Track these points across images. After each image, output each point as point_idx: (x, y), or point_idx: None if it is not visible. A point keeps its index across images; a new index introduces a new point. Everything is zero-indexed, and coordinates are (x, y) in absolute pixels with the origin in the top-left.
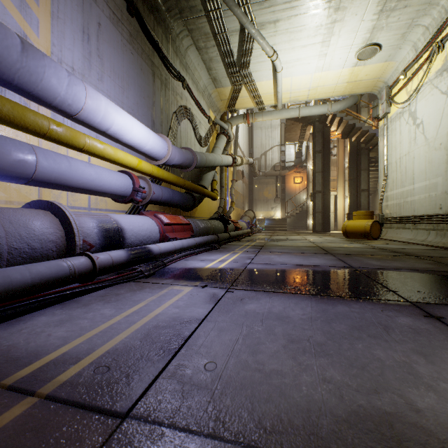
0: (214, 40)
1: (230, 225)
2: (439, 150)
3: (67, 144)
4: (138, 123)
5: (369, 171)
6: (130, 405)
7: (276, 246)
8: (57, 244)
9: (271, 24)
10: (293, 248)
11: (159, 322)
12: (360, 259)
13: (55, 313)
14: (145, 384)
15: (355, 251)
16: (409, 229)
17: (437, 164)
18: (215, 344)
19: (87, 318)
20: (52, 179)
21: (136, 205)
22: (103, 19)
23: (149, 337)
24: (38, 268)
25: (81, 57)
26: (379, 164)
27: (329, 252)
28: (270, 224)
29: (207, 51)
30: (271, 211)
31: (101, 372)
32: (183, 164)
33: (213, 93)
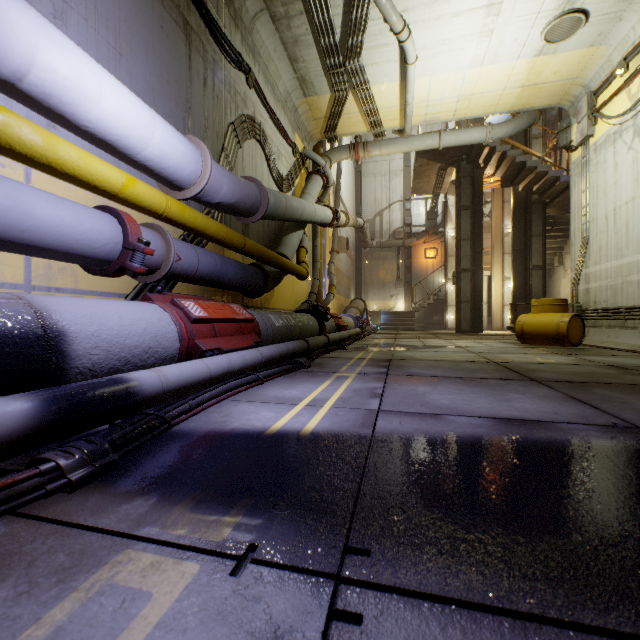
0: (301, 0)
1: (329, 322)
2: None
3: None
4: (119, 86)
5: (545, 238)
6: None
7: (414, 361)
8: None
9: None
10: (450, 366)
11: None
12: (617, 397)
13: None
14: None
15: (577, 374)
16: (634, 330)
17: None
18: None
19: None
20: None
21: (141, 282)
22: None
23: None
24: None
25: None
26: (572, 222)
27: (527, 376)
28: (389, 320)
29: (290, 24)
30: (389, 301)
31: None
32: (239, 204)
33: (300, 106)
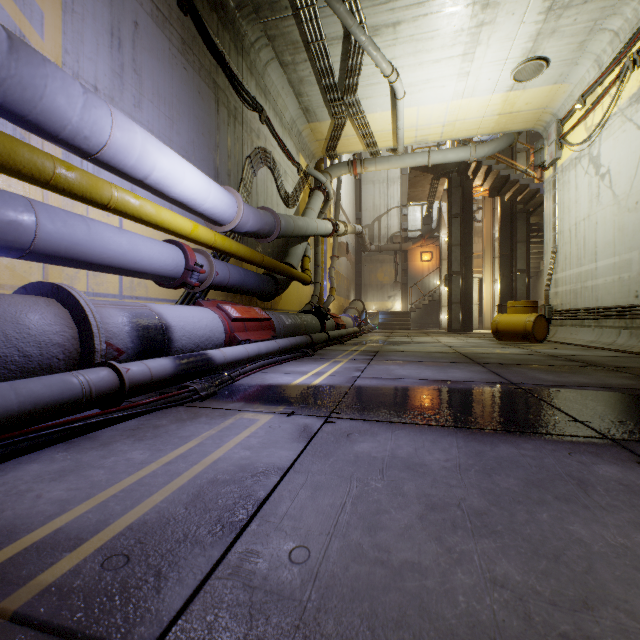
0: (306, 51)
1: (329, 322)
2: (634, 211)
3: (83, 198)
4: (192, 169)
5: (529, 244)
6: (157, 635)
7: (396, 352)
8: (66, 349)
9: (390, 29)
10: (422, 355)
11: (219, 473)
12: (522, 371)
13: (55, 459)
14: (187, 591)
15: (514, 359)
16: (589, 328)
17: (632, 233)
18: (308, 512)
19: (104, 466)
20: (61, 251)
21: (190, 291)
22: (141, 16)
23: (200, 499)
24: (30, 386)
25: (108, 72)
26: (545, 232)
27: (475, 360)
28: (386, 320)
29: (296, 68)
30: (387, 302)
31: (114, 567)
32: (260, 231)
33: (304, 130)
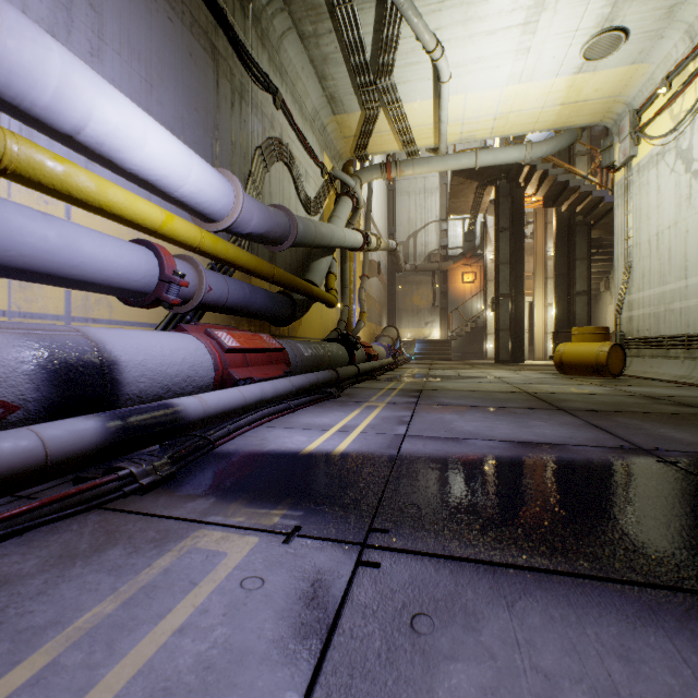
0: (331, 19)
1: (359, 352)
2: None
3: None
4: (160, 130)
5: (589, 262)
6: None
7: (445, 392)
8: None
9: None
10: (481, 396)
11: None
12: (635, 424)
13: None
14: None
15: (606, 403)
16: (676, 359)
17: None
18: None
19: None
20: None
21: (173, 312)
22: None
23: None
24: None
25: None
26: (615, 246)
27: (555, 405)
28: (424, 349)
29: (318, 42)
30: (424, 329)
31: None
32: (269, 234)
33: (329, 124)
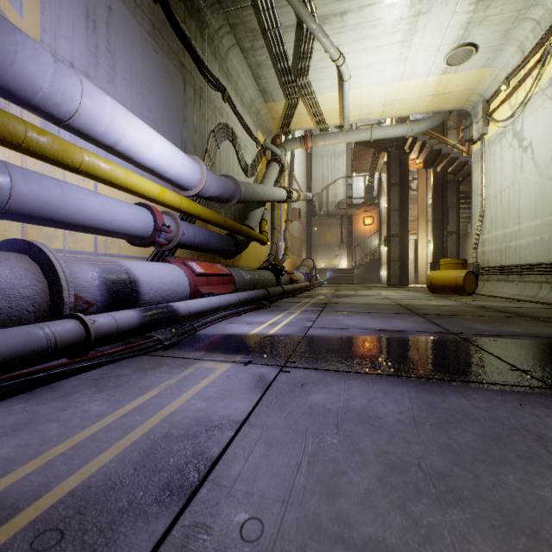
0: (263, 38)
1: (284, 277)
2: None
3: (55, 161)
4: (159, 137)
5: (458, 209)
6: None
7: (343, 304)
8: (36, 302)
9: (337, 18)
10: (367, 307)
11: (173, 427)
12: (458, 321)
13: (13, 411)
14: None
15: (449, 311)
16: (513, 282)
17: None
18: (262, 474)
19: (59, 419)
20: (36, 211)
21: (159, 250)
22: (115, 2)
23: (151, 458)
24: None
25: (84, 50)
26: (473, 199)
27: (414, 312)
28: (334, 276)
29: (254, 53)
30: (334, 260)
31: (45, 547)
32: (222, 196)
33: (262, 109)
